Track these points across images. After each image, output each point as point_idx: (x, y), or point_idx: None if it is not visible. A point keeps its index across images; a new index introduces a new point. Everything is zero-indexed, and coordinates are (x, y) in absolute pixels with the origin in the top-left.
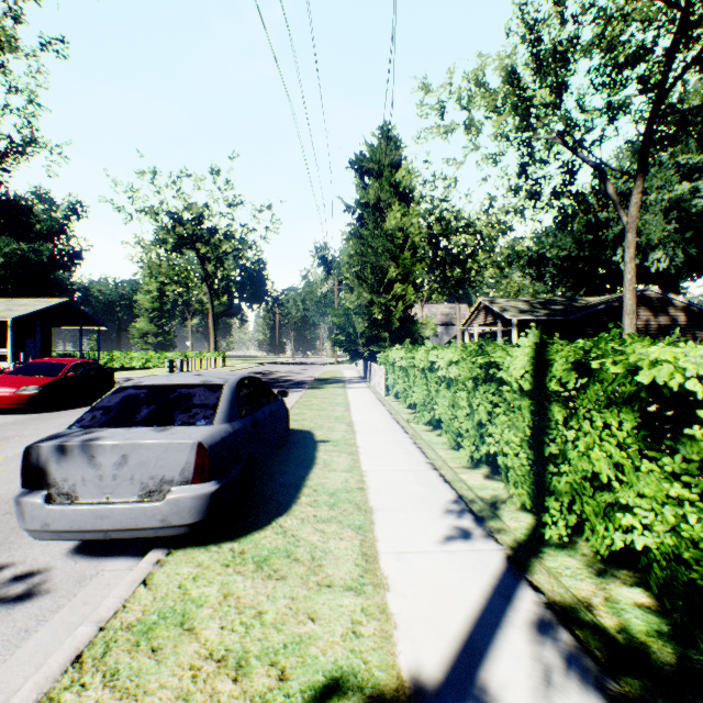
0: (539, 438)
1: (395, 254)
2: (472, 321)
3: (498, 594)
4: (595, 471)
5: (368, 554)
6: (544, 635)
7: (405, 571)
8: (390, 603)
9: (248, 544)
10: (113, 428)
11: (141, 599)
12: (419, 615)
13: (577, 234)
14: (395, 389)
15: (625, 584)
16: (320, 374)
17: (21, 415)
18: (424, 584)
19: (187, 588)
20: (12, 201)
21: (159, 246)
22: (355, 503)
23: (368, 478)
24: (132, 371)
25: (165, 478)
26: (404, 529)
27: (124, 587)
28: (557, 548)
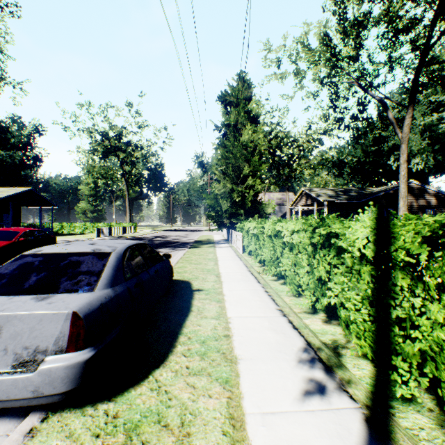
0: (384, 301)
1: (248, 158)
2: (297, 203)
3: None
4: None
5: (235, 417)
6: None
7: (272, 442)
8: None
9: (123, 404)
10: None
11: None
12: None
13: (364, 147)
14: (249, 249)
15: None
16: (198, 237)
17: None
18: None
19: None
20: None
21: (93, 154)
22: (222, 352)
23: (232, 325)
24: (74, 236)
25: (39, 348)
26: (266, 383)
27: None
28: (404, 402)
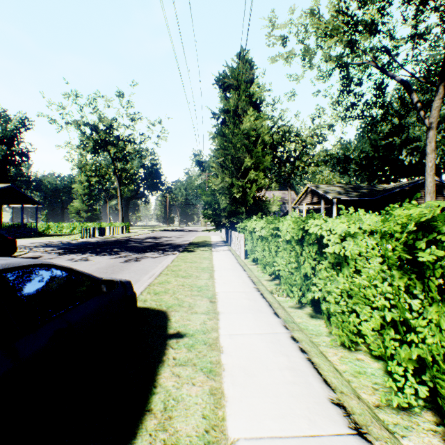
0: None
1: (250, 148)
2: (302, 201)
3: None
4: None
5: None
6: None
7: None
8: None
9: None
10: None
11: None
12: None
13: (373, 141)
14: (255, 256)
15: None
16: (194, 238)
17: None
18: None
19: None
20: None
21: (83, 149)
22: None
23: None
24: (59, 236)
25: None
26: None
27: None
28: None
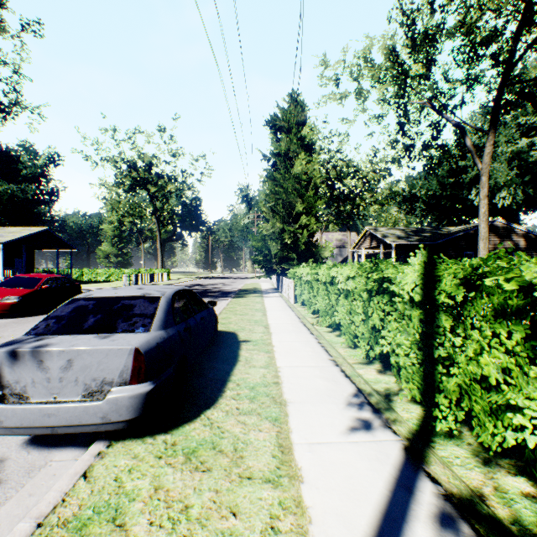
0: (429, 343)
1: (301, 192)
2: (360, 245)
3: (400, 486)
4: (481, 373)
5: (283, 445)
6: (447, 530)
7: (317, 463)
8: (304, 496)
9: (179, 436)
10: (62, 335)
11: (79, 492)
12: (331, 509)
13: (441, 178)
14: (302, 298)
15: (510, 474)
16: (243, 285)
17: (4, 319)
18: (334, 476)
19: (122, 481)
20: (4, 152)
21: (119, 187)
22: (271, 396)
23: (282, 373)
24: (97, 284)
25: (105, 380)
26: (314, 421)
27: (66, 480)
28: (445, 438)
